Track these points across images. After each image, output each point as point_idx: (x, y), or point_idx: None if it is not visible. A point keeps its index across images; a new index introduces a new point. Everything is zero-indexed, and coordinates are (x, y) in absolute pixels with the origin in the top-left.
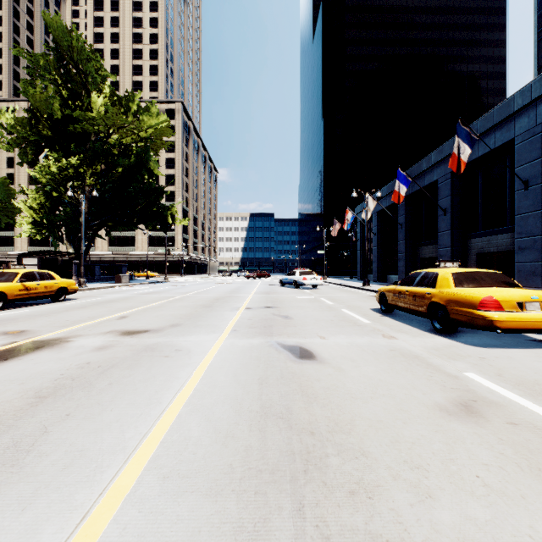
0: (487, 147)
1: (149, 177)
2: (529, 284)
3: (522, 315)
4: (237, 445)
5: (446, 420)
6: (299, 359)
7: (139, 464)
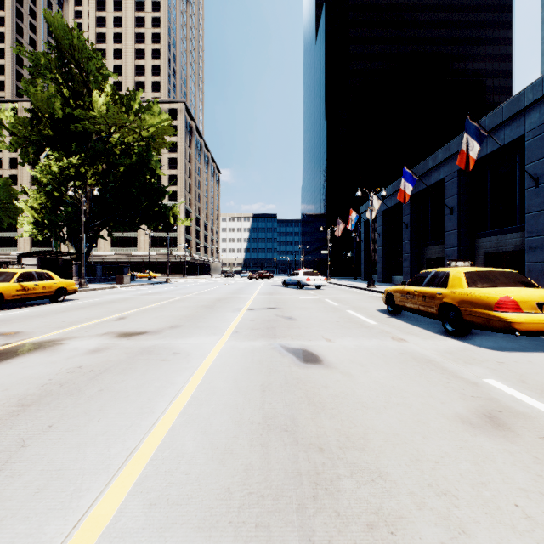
0: (496, 144)
1: (151, 177)
2: (540, 284)
3: (543, 316)
4: (236, 463)
5: (471, 434)
6: (304, 363)
7: (123, 487)
